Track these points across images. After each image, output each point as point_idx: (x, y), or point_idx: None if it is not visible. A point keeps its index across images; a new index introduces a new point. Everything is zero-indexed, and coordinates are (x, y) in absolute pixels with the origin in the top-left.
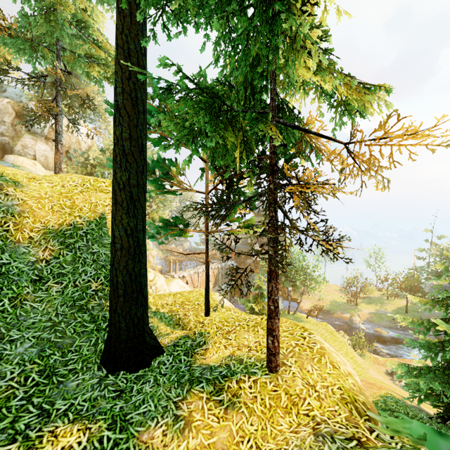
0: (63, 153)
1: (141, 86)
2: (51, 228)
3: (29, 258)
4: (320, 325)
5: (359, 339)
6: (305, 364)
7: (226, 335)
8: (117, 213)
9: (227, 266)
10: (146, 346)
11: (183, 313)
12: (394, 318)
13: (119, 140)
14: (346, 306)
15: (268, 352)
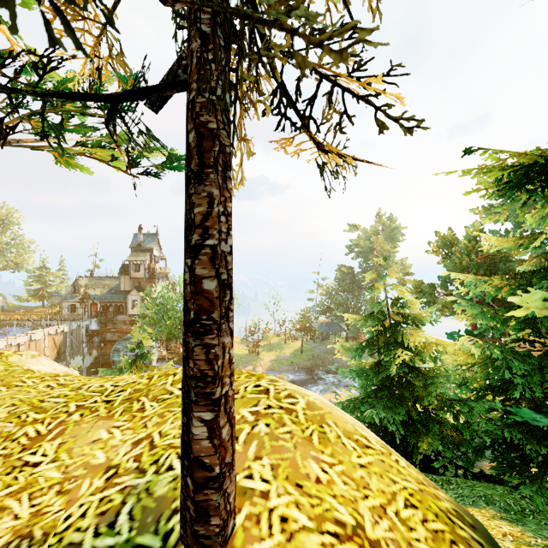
0: None
1: None
2: None
3: None
4: None
5: None
6: (300, 464)
7: (18, 454)
8: None
9: (82, 328)
10: None
11: None
12: (293, 361)
13: None
14: (248, 358)
15: (194, 478)
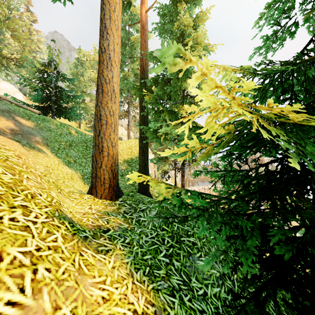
0: (133, 121)
1: (146, 117)
2: (125, 159)
3: (120, 168)
4: None
5: None
6: None
7: None
8: (139, 155)
9: None
10: (147, 195)
11: None
12: None
13: (140, 134)
14: None
15: None
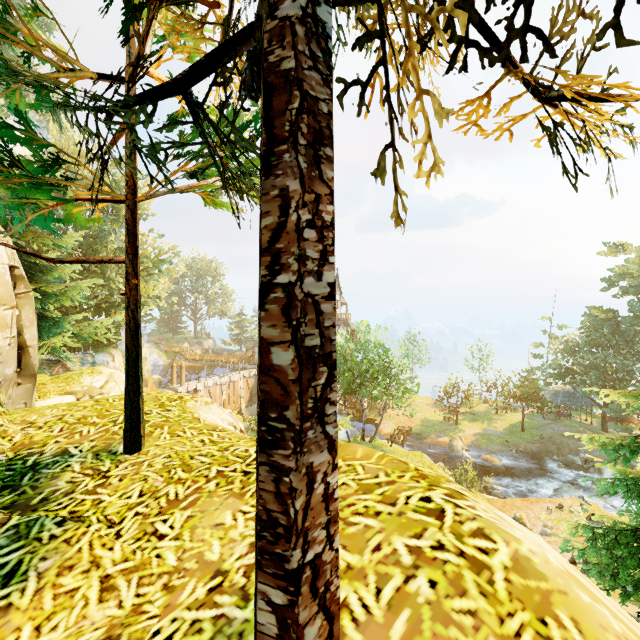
0: None
1: None
2: None
3: None
4: (413, 457)
5: (466, 473)
6: None
7: (153, 517)
8: None
9: None
10: None
11: (56, 450)
12: (508, 439)
13: None
14: (442, 426)
15: None
